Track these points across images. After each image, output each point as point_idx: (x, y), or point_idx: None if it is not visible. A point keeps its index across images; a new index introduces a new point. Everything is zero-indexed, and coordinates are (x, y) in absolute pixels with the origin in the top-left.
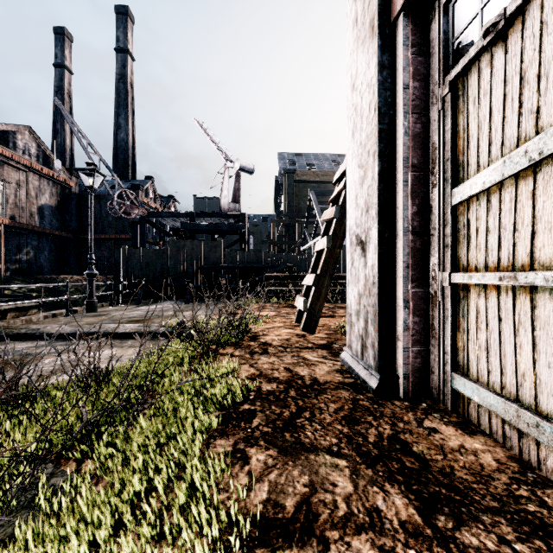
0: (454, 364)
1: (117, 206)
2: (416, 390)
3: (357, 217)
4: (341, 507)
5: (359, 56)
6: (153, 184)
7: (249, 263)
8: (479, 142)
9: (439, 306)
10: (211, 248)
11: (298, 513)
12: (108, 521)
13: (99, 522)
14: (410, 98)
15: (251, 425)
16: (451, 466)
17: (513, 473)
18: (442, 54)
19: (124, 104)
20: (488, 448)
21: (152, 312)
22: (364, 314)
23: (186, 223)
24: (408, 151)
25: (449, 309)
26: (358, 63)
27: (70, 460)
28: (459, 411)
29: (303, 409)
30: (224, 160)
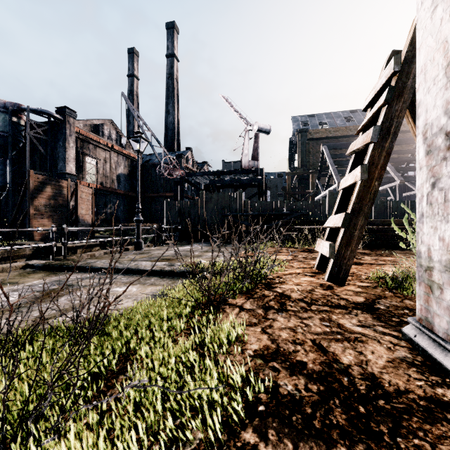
0: None
1: (164, 170)
2: None
3: None
4: None
5: None
6: (191, 153)
7: (266, 211)
8: None
9: None
10: (233, 199)
11: None
12: None
13: None
14: None
15: None
16: None
17: None
18: None
19: (172, 95)
20: None
21: (182, 252)
22: None
23: (213, 179)
24: None
25: None
26: None
27: None
28: None
29: None
30: (244, 125)
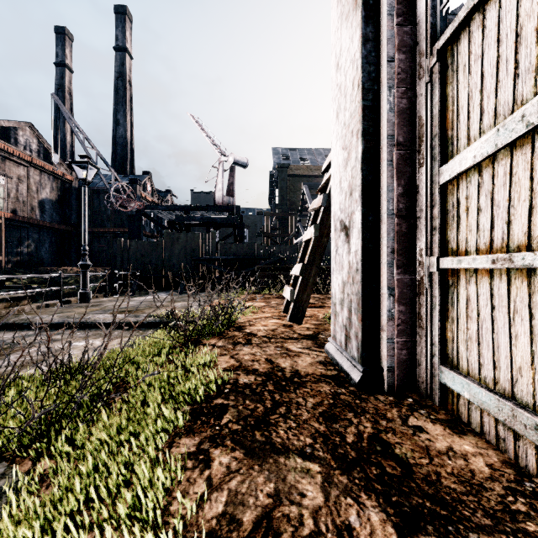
0: (442, 356)
1: (114, 200)
2: (402, 383)
3: (341, 201)
4: (307, 524)
5: (343, 32)
6: (150, 179)
7: (242, 254)
8: (469, 113)
9: (426, 293)
10: (205, 240)
11: (256, 531)
12: None
13: None
14: (396, 71)
15: (220, 422)
16: (437, 472)
17: (508, 482)
18: (430, 22)
19: (123, 101)
20: (480, 450)
21: (144, 302)
22: (347, 302)
23: (181, 216)
24: (393, 128)
25: (437, 297)
26: (342, 40)
27: (26, 459)
28: (447, 407)
29: (279, 405)
30: (218, 154)
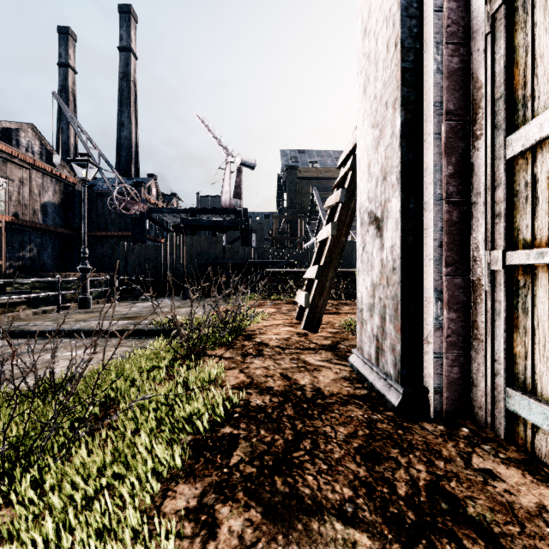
0: (509, 376)
1: (117, 202)
2: (453, 408)
3: (370, 189)
4: None
5: None
6: (155, 182)
7: (250, 258)
8: None
9: (485, 297)
10: (211, 243)
11: None
12: None
13: None
14: (444, 23)
15: (228, 461)
16: None
17: None
18: None
19: (127, 102)
20: None
21: (147, 308)
22: (379, 308)
23: (186, 219)
24: (441, 94)
25: (502, 301)
26: None
27: None
28: (517, 441)
29: (303, 436)
30: (225, 155)
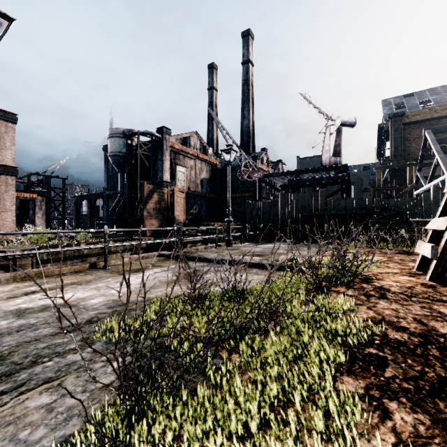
0: None
1: (243, 173)
2: None
3: None
4: None
5: None
6: (266, 153)
7: (351, 209)
8: None
9: None
10: (314, 198)
11: None
12: (256, 414)
13: (249, 411)
14: None
15: (383, 373)
16: None
17: None
18: None
19: (247, 100)
20: None
21: (268, 249)
22: None
23: (292, 179)
24: None
25: None
26: None
27: (224, 349)
28: None
29: None
30: (325, 120)
